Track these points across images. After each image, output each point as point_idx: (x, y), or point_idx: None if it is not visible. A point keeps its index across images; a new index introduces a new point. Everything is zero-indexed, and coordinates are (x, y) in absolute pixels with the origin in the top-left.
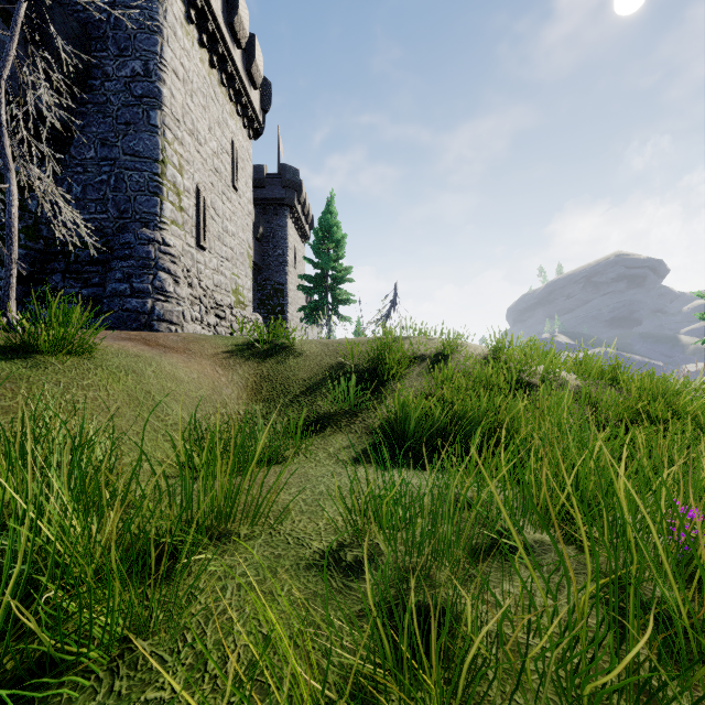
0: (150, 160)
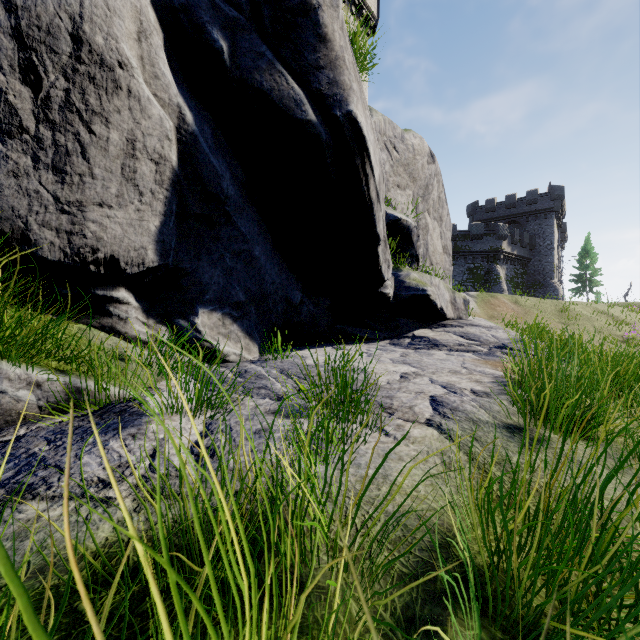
0: (552, 263)
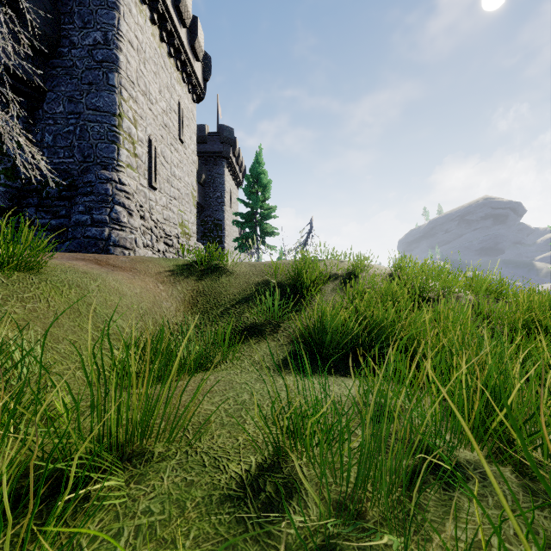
0: (109, 114)
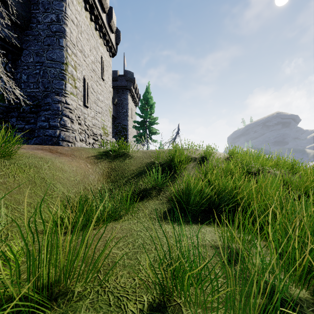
0: (59, 63)
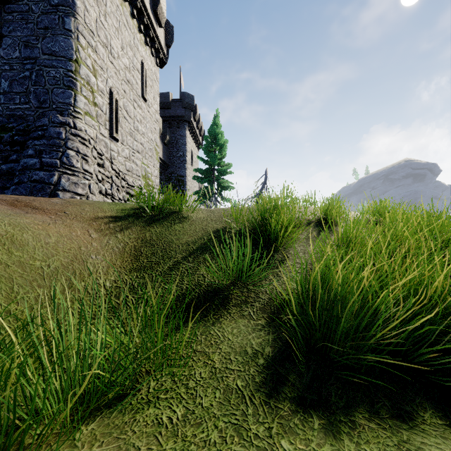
0: (65, 58)
